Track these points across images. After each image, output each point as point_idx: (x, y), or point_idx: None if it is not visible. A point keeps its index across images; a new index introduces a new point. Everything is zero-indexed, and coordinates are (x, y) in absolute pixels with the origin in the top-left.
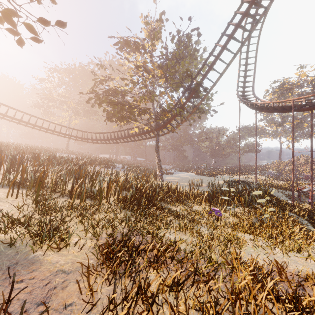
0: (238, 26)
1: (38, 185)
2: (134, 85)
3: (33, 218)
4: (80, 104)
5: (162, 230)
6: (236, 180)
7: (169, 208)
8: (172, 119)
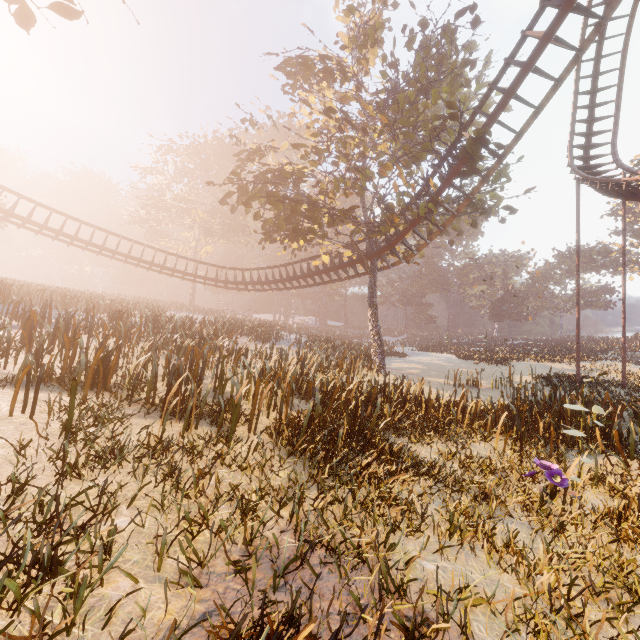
0: None
1: (72, 389)
2: (320, 158)
3: (20, 494)
4: (216, 213)
5: (399, 537)
6: (569, 376)
7: (407, 449)
8: (407, 230)
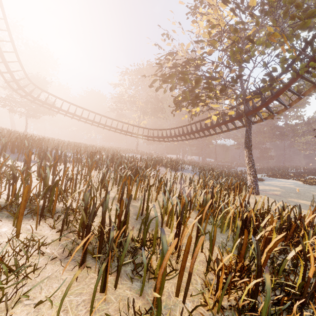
0: None
1: None
2: (213, 47)
3: None
4: (148, 102)
5: None
6: None
7: None
8: (283, 89)
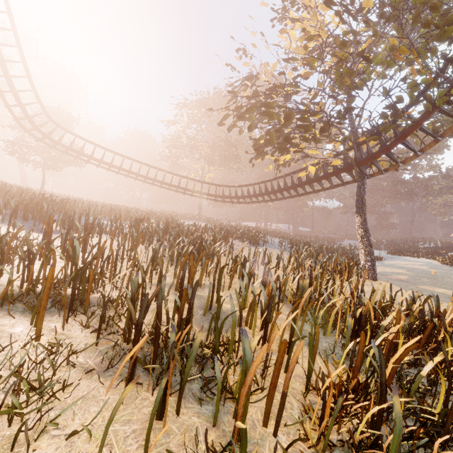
0: None
1: None
2: (311, 68)
3: None
4: (215, 147)
5: None
6: None
7: None
8: (412, 128)
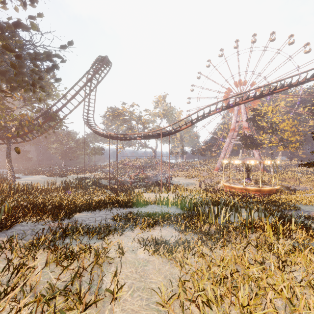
0: (81, 89)
1: None
2: None
3: None
4: None
5: None
6: (83, 177)
7: None
8: (29, 132)
